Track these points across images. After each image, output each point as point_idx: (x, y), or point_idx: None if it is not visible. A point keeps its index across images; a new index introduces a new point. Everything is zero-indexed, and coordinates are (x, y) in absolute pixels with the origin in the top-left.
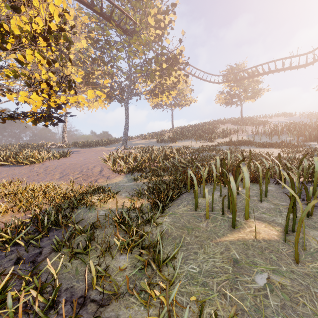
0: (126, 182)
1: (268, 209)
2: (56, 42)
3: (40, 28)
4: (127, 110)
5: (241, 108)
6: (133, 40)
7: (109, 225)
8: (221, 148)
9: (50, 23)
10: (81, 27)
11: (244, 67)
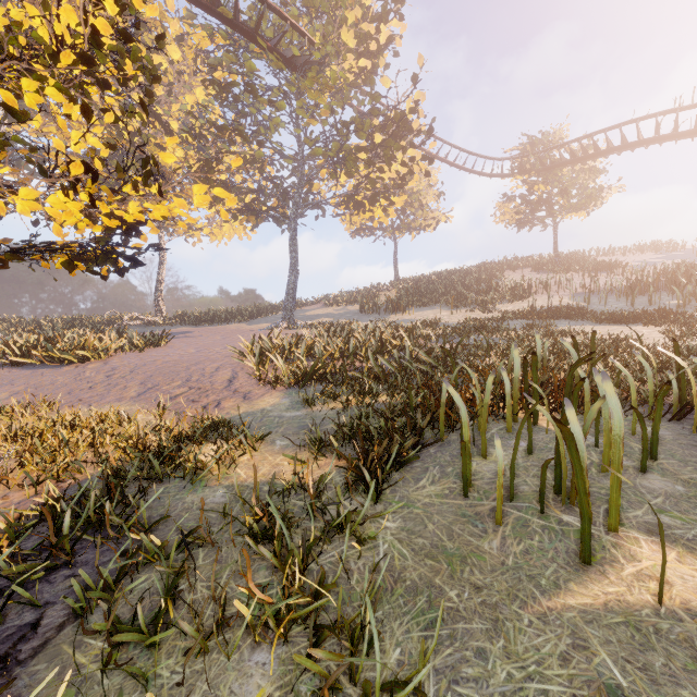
0: (287, 408)
1: (671, 499)
2: (122, 77)
3: (81, 39)
4: (294, 241)
5: (554, 233)
6: (307, 81)
7: (231, 537)
8: (512, 325)
9: (97, 19)
10: (195, 61)
11: (562, 138)
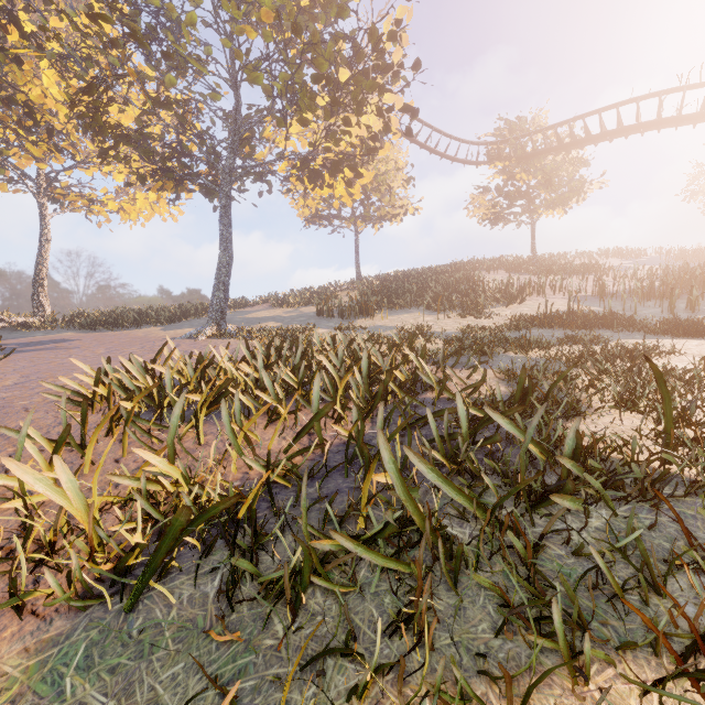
0: None
1: None
2: None
3: None
4: (226, 215)
5: (532, 231)
6: None
7: None
8: (535, 336)
9: None
10: None
11: (541, 126)
